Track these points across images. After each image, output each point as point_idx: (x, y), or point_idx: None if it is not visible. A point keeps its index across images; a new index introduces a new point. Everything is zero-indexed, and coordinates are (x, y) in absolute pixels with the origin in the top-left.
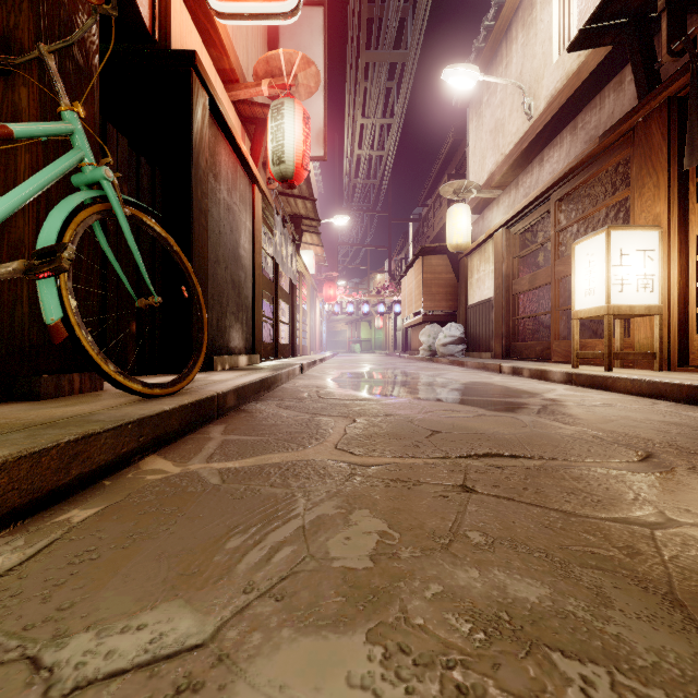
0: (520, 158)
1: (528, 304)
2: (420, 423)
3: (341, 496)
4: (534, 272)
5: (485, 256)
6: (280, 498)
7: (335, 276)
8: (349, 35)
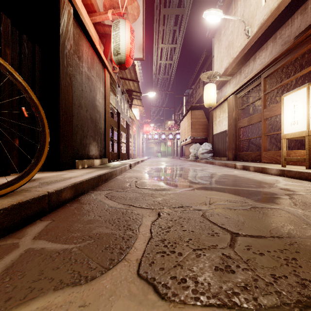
0: (242, 59)
1: (245, 133)
2: (213, 219)
3: None
4: (251, 116)
5: (223, 109)
6: None
7: (149, 121)
8: None
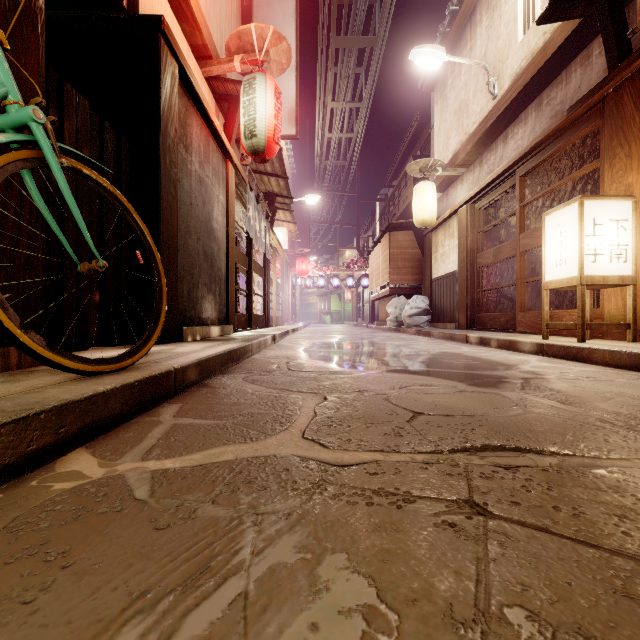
0: (484, 137)
1: (491, 277)
2: (398, 402)
3: (307, 524)
4: (499, 245)
5: (450, 232)
6: (221, 528)
7: (307, 252)
8: (320, 20)
